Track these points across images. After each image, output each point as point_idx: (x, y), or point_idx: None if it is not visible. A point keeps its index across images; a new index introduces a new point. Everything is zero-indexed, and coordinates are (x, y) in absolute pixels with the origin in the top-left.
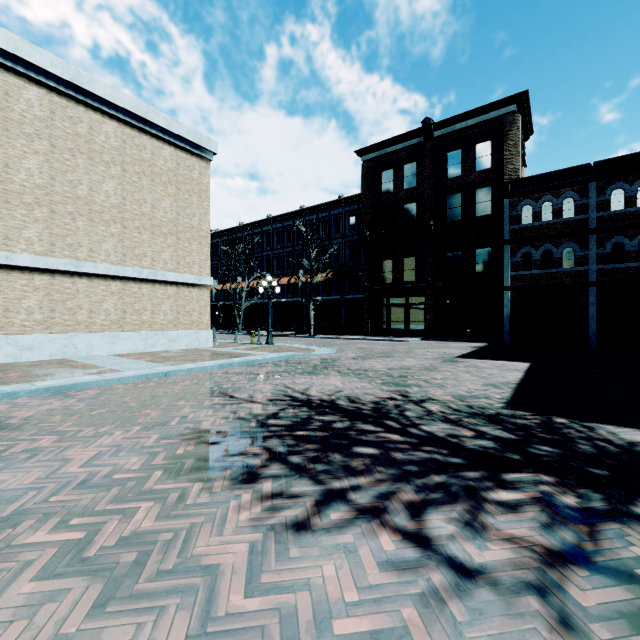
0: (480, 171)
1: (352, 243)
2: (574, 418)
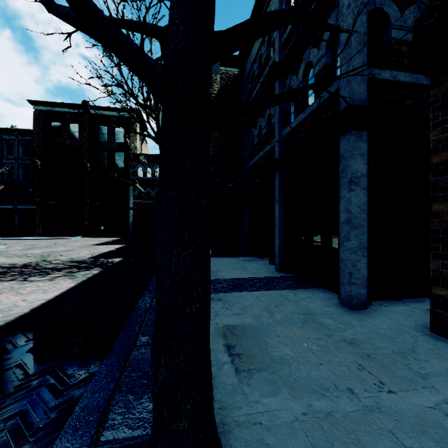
0: (118, 142)
1: (26, 165)
2: (107, 258)
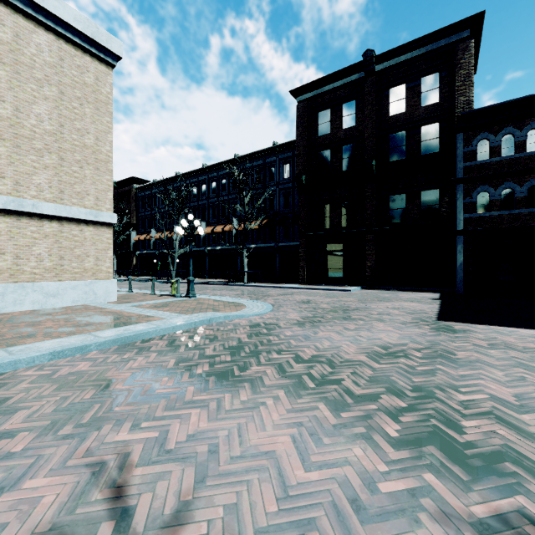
0: (427, 106)
1: (286, 190)
2: None
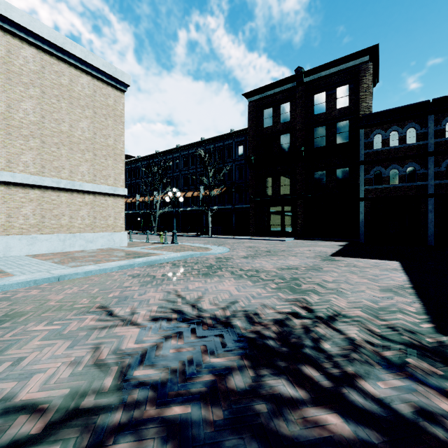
0: (340, 108)
1: (240, 166)
2: None
